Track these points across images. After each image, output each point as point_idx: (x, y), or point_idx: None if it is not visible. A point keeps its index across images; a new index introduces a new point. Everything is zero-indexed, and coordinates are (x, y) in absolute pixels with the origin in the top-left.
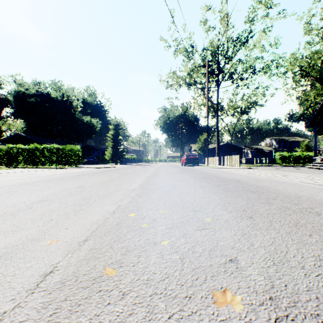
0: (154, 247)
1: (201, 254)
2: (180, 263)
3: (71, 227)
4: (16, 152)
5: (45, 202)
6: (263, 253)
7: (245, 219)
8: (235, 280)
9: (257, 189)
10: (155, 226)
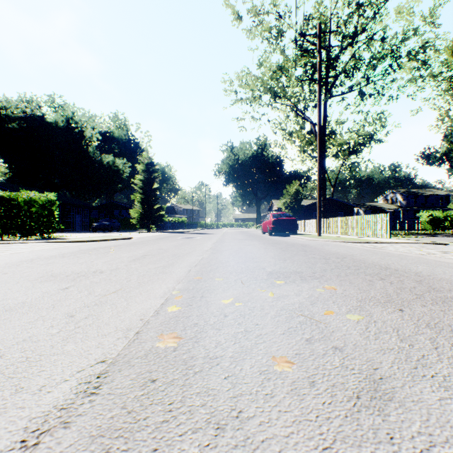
0: None
1: None
2: None
3: None
4: None
5: None
6: None
7: None
8: None
9: None
10: None
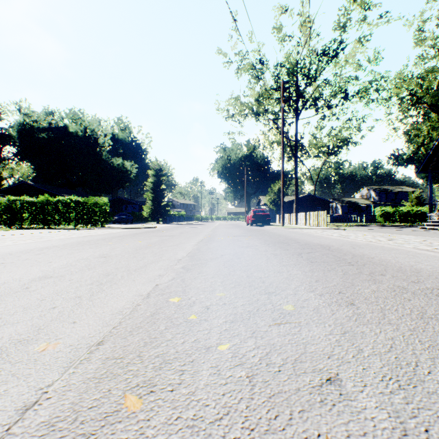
0: (206, 354)
1: (280, 368)
2: (248, 386)
3: (81, 320)
4: (20, 206)
5: (50, 279)
6: (379, 366)
7: (343, 306)
8: (341, 420)
9: (355, 258)
10: (209, 319)
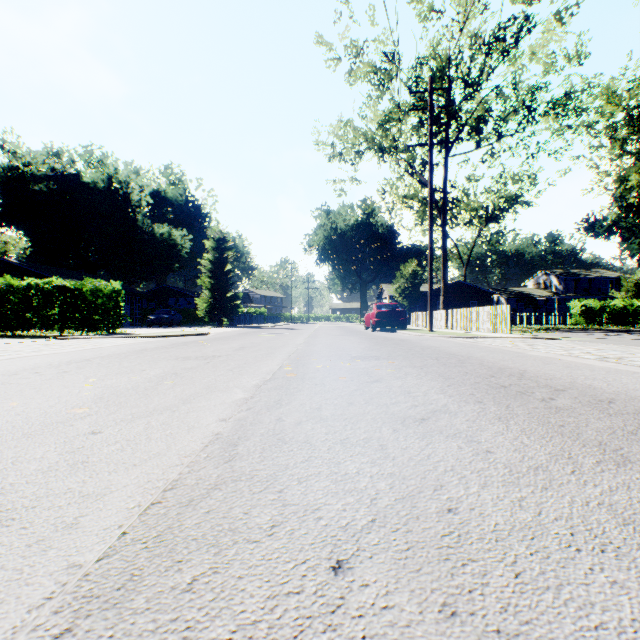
0: None
1: None
2: None
3: None
4: None
5: None
6: None
7: None
8: None
9: None
10: None
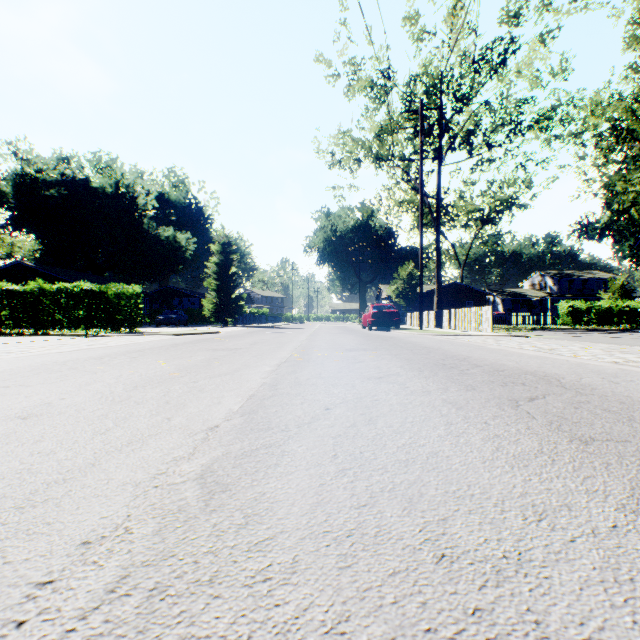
0: None
1: None
2: None
3: None
4: None
5: None
6: None
7: None
8: None
9: None
10: None
